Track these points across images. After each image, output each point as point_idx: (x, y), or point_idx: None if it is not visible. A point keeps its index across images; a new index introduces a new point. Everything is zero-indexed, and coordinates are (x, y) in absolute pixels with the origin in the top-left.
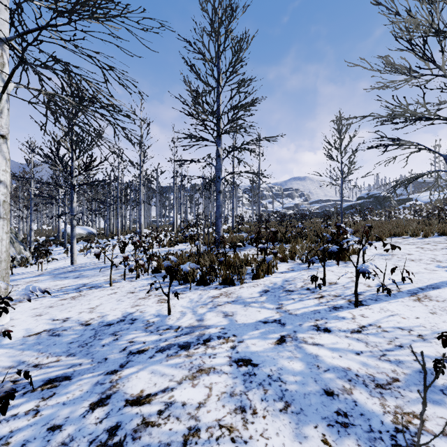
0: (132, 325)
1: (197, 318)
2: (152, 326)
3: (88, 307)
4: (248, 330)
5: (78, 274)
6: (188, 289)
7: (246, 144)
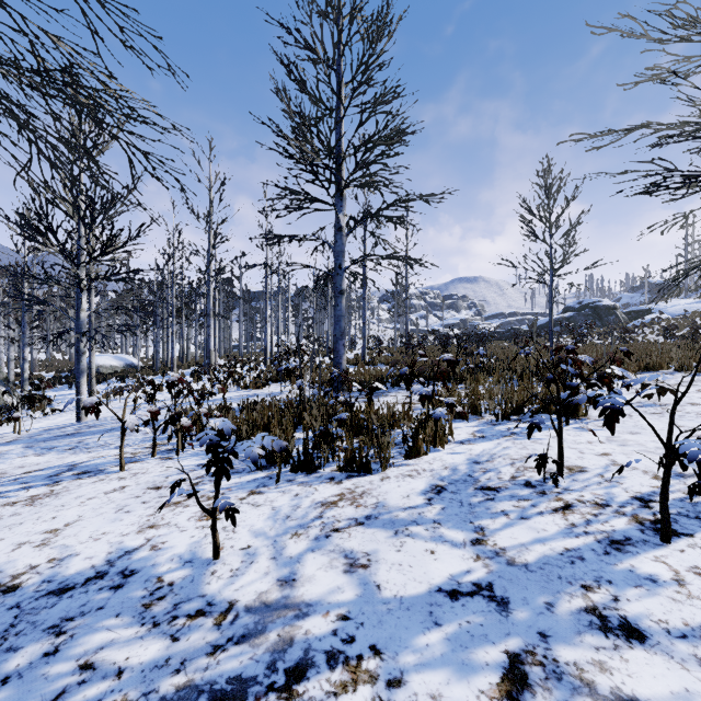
0: (116, 593)
1: (280, 575)
2: (164, 600)
3: (45, 529)
4: (413, 625)
5: (77, 442)
6: (274, 481)
7: (387, 207)
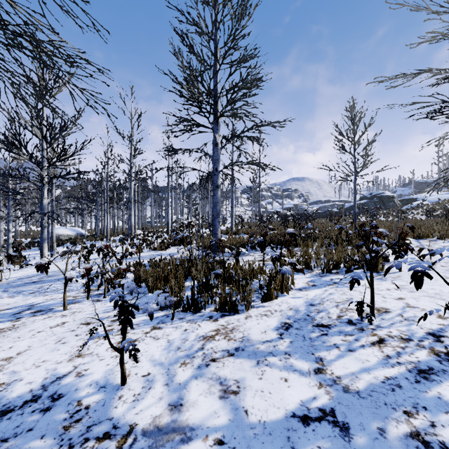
0: (44, 415)
1: (170, 400)
2: (80, 422)
3: (2, 357)
4: None
5: (38, 288)
6: (170, 319)
7: (248, 130)
